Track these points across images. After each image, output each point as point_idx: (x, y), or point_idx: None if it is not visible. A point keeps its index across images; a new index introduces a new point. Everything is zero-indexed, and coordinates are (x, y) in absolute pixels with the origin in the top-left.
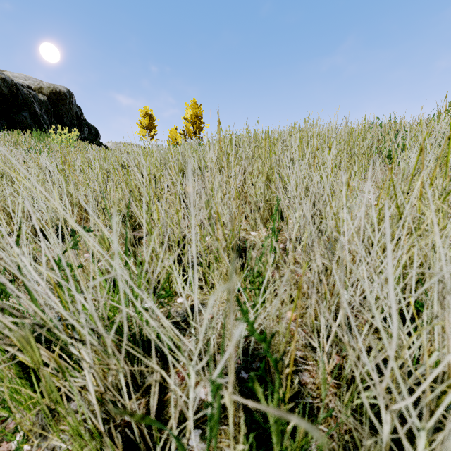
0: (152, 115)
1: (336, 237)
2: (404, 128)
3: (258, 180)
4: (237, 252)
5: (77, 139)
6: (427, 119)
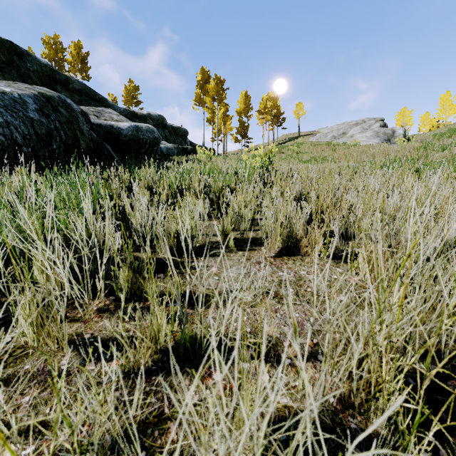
0: (408, 111)
1: None
2: None
3: None
4: None
5: None
6: None
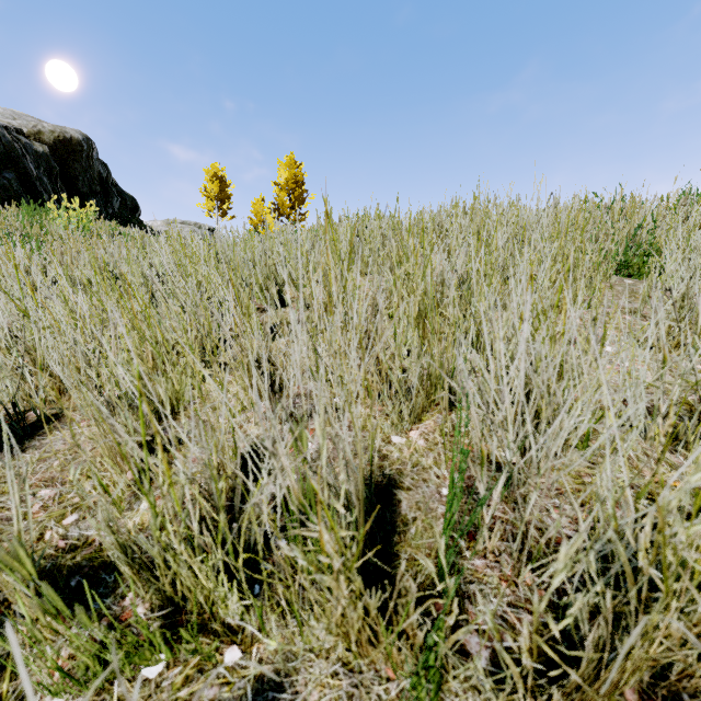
0: (225, 179)
1: (644, 572)
2: (653, 216)
3: (409, 338)
4: (365, 501)
5: (100, 215)
6: (684, 199)
